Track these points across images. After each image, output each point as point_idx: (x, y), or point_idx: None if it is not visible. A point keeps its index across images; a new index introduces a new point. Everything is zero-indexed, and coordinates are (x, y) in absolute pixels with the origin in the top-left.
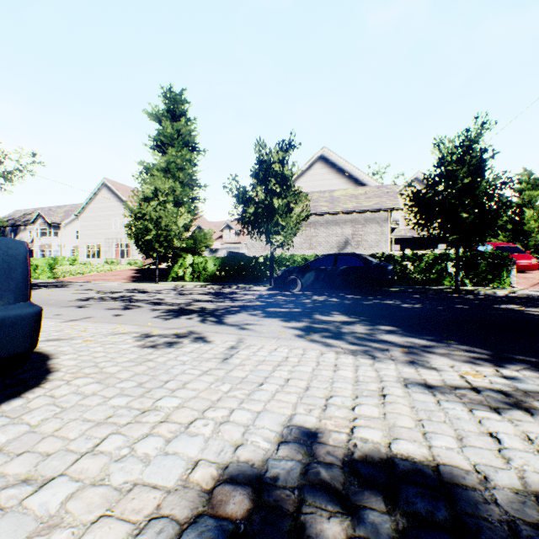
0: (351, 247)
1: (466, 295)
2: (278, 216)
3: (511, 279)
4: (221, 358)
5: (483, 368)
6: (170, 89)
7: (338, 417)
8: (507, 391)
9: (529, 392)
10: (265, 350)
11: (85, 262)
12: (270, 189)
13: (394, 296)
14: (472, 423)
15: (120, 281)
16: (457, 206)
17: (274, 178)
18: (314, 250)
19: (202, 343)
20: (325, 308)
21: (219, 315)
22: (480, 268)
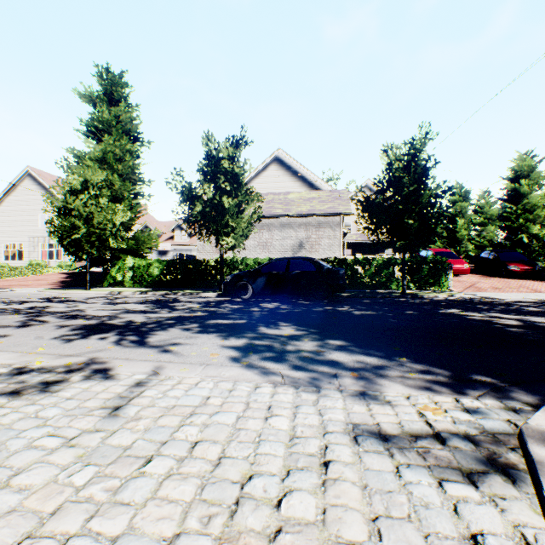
0: (305, 250)
1: (412, 299)
2: (228, 216)
3: (449, 282)
4: (110, 407)
5: (442, 397)
6: (107, 69)
7: (250, 532)
8: (475, 435)
9: (499, 435)
10: (182, 387)
11: (2, 264)
12: (220, 187)
13: (346, 301)
14: (447, 514)
15: (43, 287)
16: (404, 212)
17: (224, 176)
18: (268, 253)
19: (98, 379)
20: (273, 318)
21: (144, 331)
22: (423, 272)
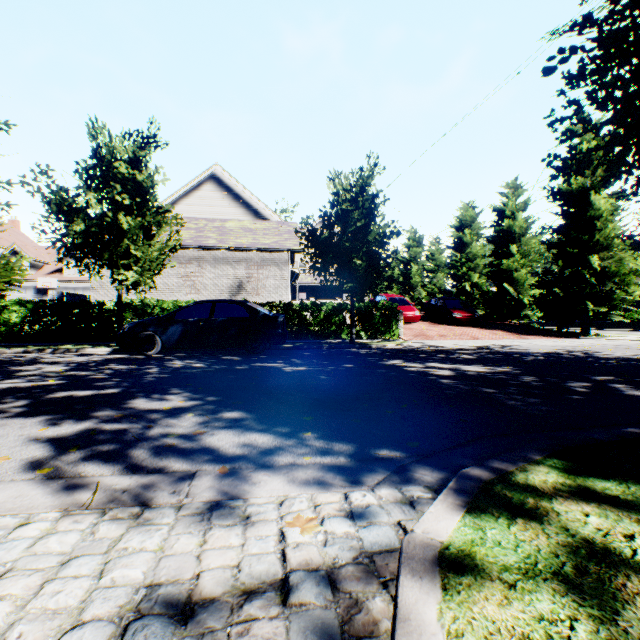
0: (247, 292)
1: (360, 349)
2: (130, 241)
3: (400, 330)
4: None
5: (329, 494)
6: None
7: None
8: (343, 567)
9: (376, 558)
10: None
11: None
12: (116, 200)
13: (285, 354)
14: None
15: None
16: (352, 252)
17: (122, 184)
18: (198, 295)
19: None
20: (168, 383)
21: None
22: (374, 319)
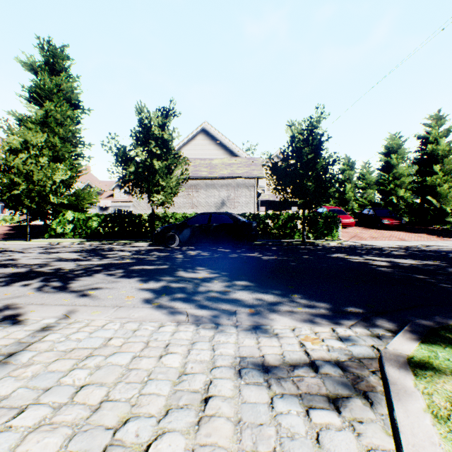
0: (227, 207)
1: (310, 246)
2: (159, 176)
3: (339, 233)
4: (3, 354)
5: (322, 328)
6: (49, 42)
7: None
8: (344, 361)
9: (363, 360)
10: (88, 329)
11: None
12: (151, 151)
13: (257, 248)
14: (309, 444)
15: None
16: (304, 176)
17: (155, 141)
18: (196, 209)
19: (3, 325)
20: (193, 263)
21: (70, 278)
22: (319, 225)
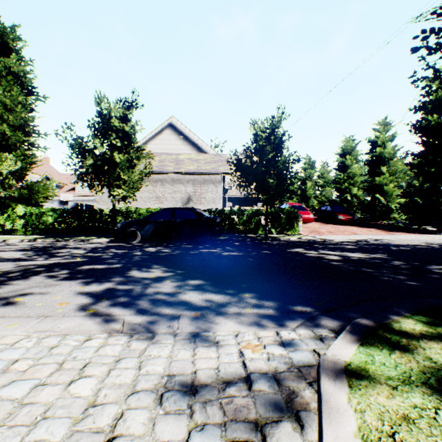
0: (193, 202)
1: (272, 241)
2: (120, 170)
3: (299, 228)
4: None
5: (266, 331)
6: None
7: None
8: (282, 372)
9: (302, 369)
10: None
11: None
12: (112, 143)
13: (221, 244)
14: None
15: None
16: (266, 174)
17: (116, 133)
18: (162, 204)
19: None
20: (150, 261)
21: None
22: (281, 220)
